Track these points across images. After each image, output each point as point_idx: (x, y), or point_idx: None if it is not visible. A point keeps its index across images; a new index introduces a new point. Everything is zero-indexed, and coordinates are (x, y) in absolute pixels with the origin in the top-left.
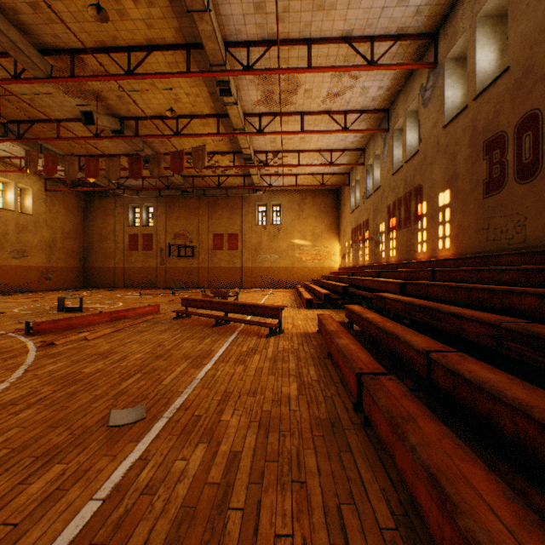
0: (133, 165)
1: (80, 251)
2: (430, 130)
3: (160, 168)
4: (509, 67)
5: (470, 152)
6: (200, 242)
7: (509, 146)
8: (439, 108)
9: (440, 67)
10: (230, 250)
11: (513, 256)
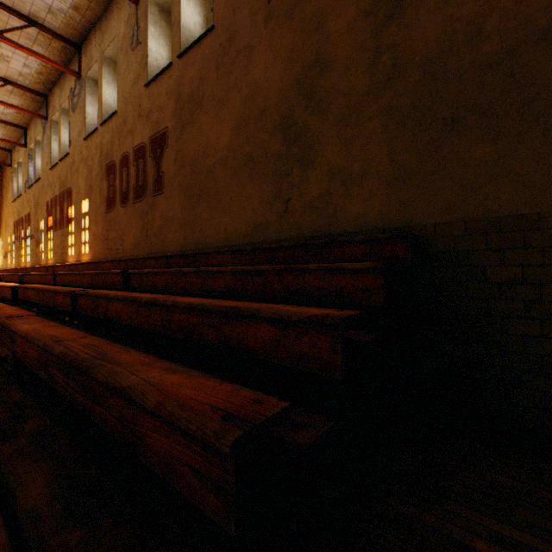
0: None
1: None
2: (78, 137)
3: None
4: (118, 112)
5: (100, 170)
6: None
7: (118, 174)
8: (83, 120)
9: (84, 81)
10: None
11: (110, 263)
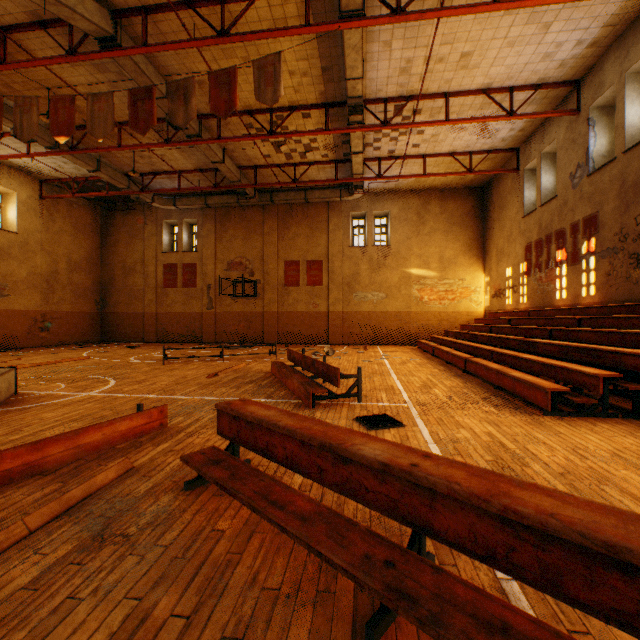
0: (137, 105)
1: (96, 289)
2: None
3: (189, 106)
4: None
5: None
6: (265, 274)
7: None
8: None
9: None
10: (310, 286)
11: None
